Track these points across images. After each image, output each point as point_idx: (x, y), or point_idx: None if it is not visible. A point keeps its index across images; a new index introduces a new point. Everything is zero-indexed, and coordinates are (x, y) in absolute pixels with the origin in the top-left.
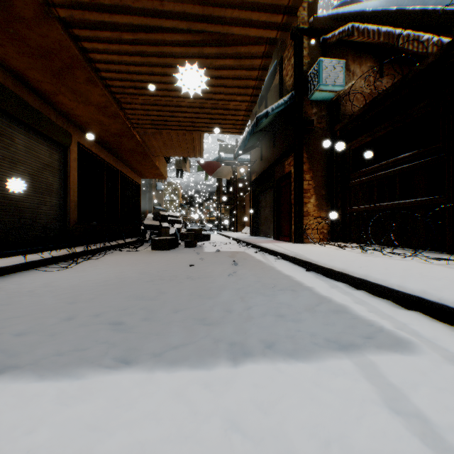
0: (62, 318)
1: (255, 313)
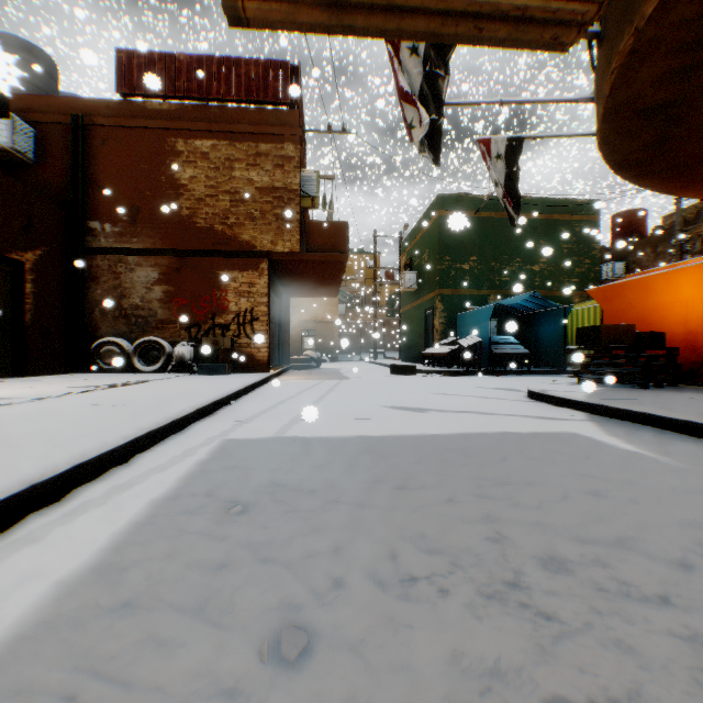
0: (533, 457)
1: (322, 458)
